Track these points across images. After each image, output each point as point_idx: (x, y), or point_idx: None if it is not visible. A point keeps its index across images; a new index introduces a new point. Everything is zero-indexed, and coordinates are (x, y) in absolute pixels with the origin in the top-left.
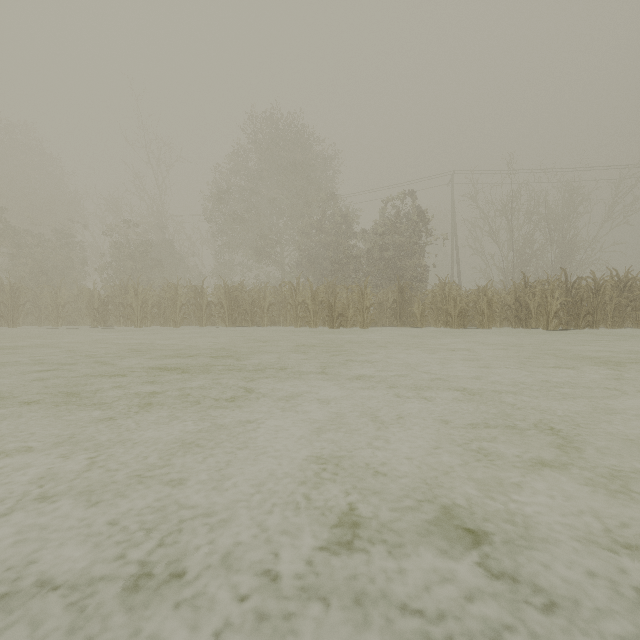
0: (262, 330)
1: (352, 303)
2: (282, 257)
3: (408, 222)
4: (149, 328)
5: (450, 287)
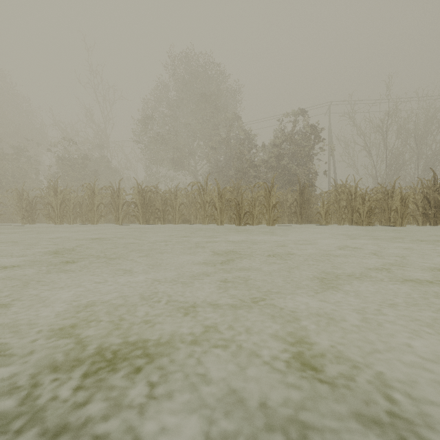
0: (173, 227)
1: (258, 201)
2: (196, 170)
3: (302, 134)
4: (72, 225)
5: (356, 185)
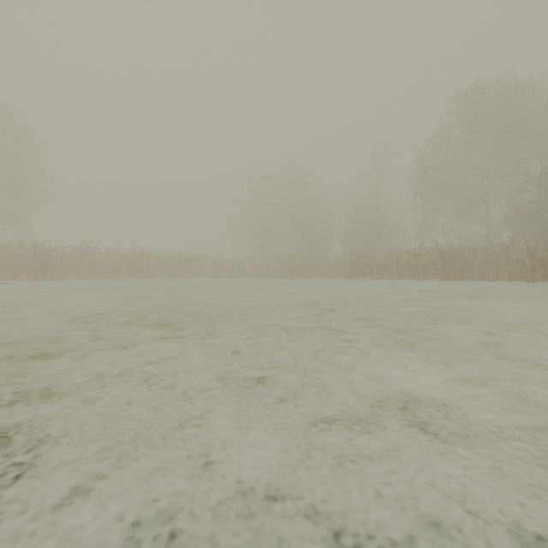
0: (472, 283)
1: None
2: (487, 215)
3: None
4: (380, 280)
5: None
